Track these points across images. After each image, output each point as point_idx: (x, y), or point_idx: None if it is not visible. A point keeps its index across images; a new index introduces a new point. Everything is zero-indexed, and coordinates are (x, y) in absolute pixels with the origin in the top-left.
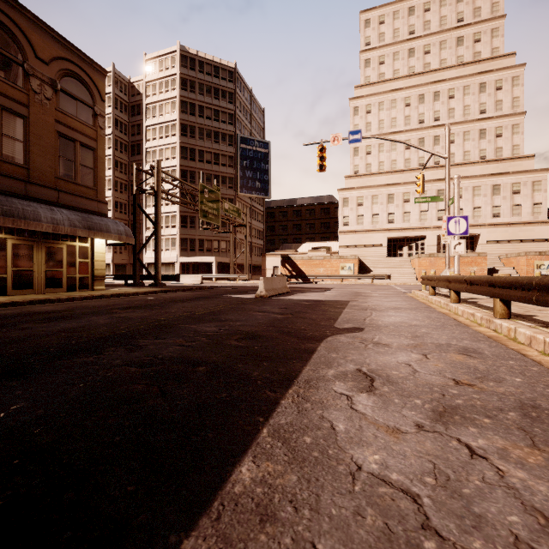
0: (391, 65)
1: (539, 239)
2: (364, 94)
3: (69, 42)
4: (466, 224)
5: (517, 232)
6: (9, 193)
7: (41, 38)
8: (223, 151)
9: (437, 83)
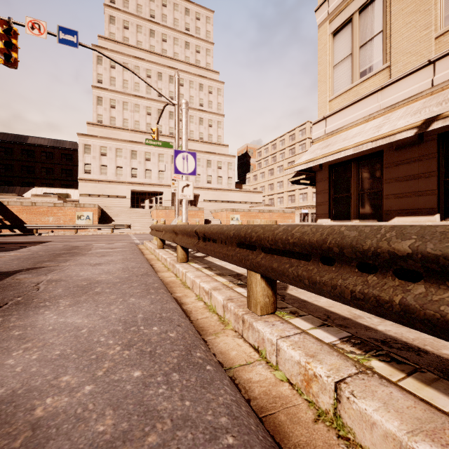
0: (135, 35)
1: (231, 201)
2: (108, 48)
3: None
4: (194, 162)
5: (220, 195)
6: None
7: None
8: None
9: (172, 69)
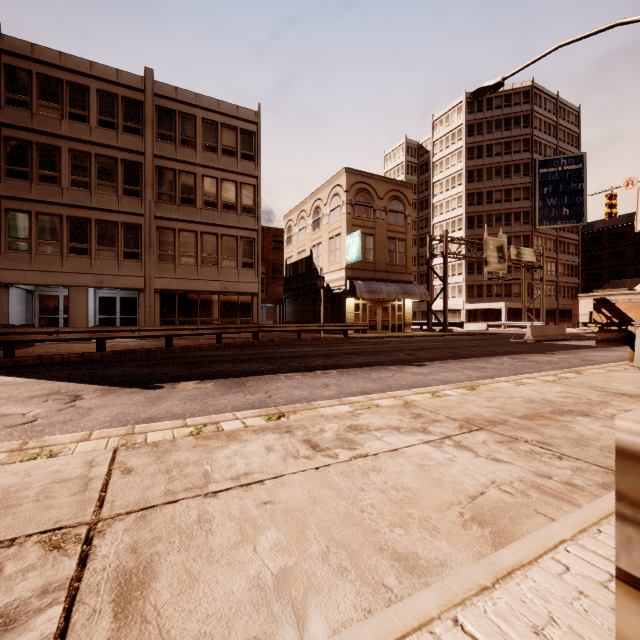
0: None
1: None
2: None
3: (392, 179)
4: None
5: None
6: (368, 279)
7: (380, 186)
8: (516, 184)
9: None
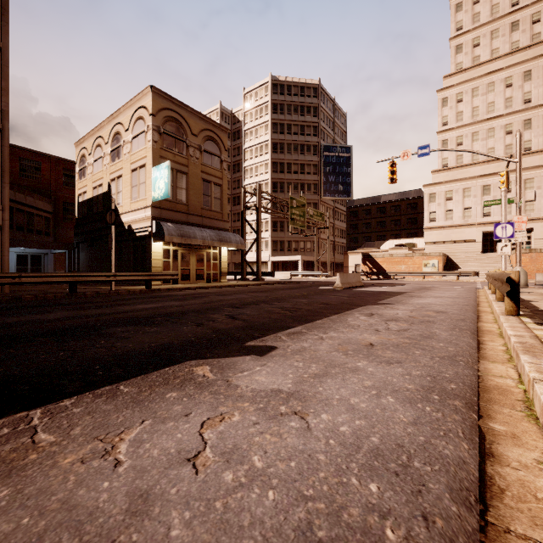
0: (488, 45)
1: None
2: (454, 83)
3: (208, 118)
4: (512, 229)
5: None
6: (180, 222)
7: (194, 121)
8: (308, 161)
9: None
